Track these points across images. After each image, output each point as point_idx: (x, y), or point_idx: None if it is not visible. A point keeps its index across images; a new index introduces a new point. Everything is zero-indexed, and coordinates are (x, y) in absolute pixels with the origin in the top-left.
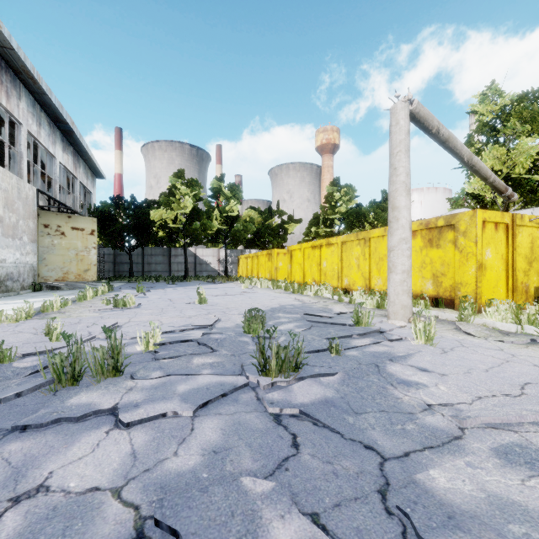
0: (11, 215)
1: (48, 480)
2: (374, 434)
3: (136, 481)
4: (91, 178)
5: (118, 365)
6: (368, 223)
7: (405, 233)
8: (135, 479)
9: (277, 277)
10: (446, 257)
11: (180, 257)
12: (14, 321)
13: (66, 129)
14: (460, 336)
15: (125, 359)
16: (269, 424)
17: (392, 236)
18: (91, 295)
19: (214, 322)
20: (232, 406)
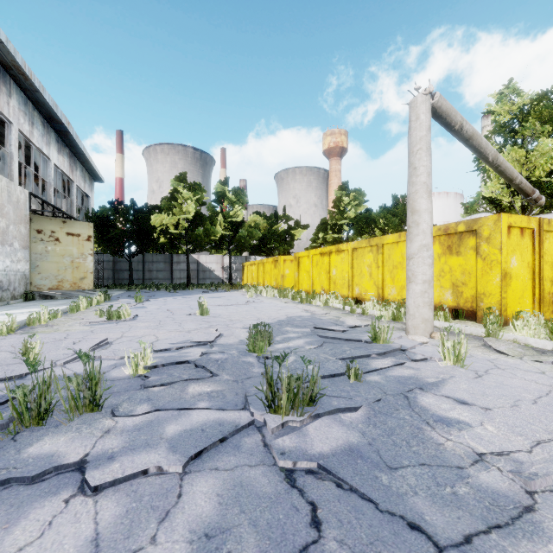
0: (0, 219)
1: None
2: (418, 502)
3: None
4: (89, 181)
5: (96, 398)
6: (378, 229)
7: (426, 239)
8: None
9: (284, 285)
10: (467, 265)
11: (183, 264)
12: None
13: (62, 129)
14: (491, 355)
15: (104, 390)
16: (279, 485)
17: (412, 242)
18: (84, 305)
19: (215, 337)
20: (232, 456)
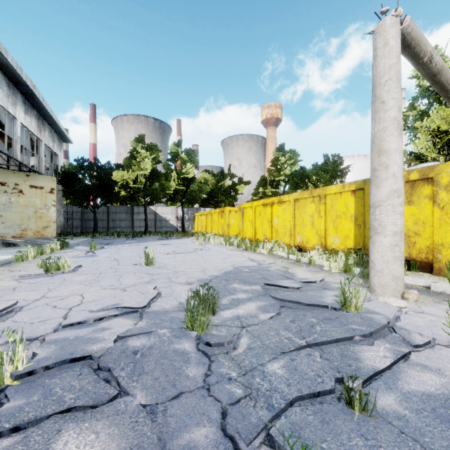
0: None
1: None
2: None
3: None
4: (58, 141)
5: None
6: (312, 184)
7: (397, 184)
8: None
9: (229, 233)
10: (421, 214)
11: (142, 214)
12: None
13: (28, 92)
14: None
15: None
16: None
17: (379, 187)
18: (32, 254)
19: (150, 300)
20: None
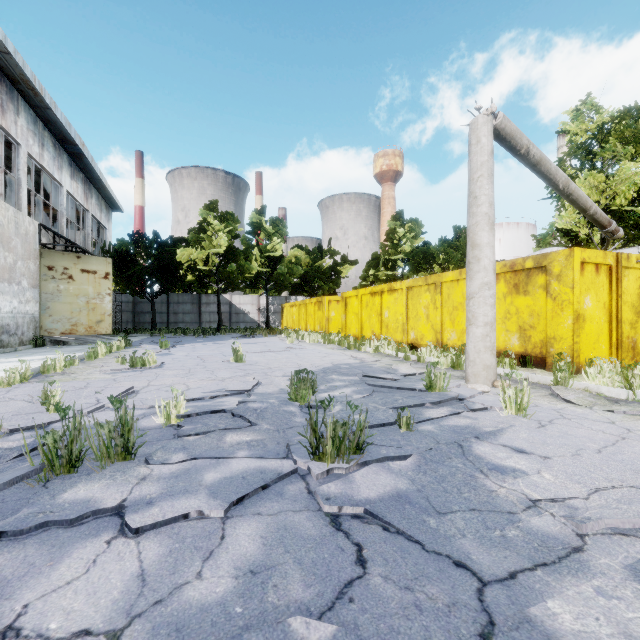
0: (7, 254)
1: (20, 618)
2: (465, 544)
3: (142, 619)
4: (105, 210)
5: (129, 446)
6: (438, 265)
7: (488, 277)
8: (141, 617)
9: (329, 329)
10: (536, 306)
11: (213, 305)
12: (6, 385)
13: (75, 151)
14: (558, 404)
15: (137, 437)
16: (324, 528)
17: (472, 280)
18: (103, 351)
19: (253, 386)
20: (275, 502)
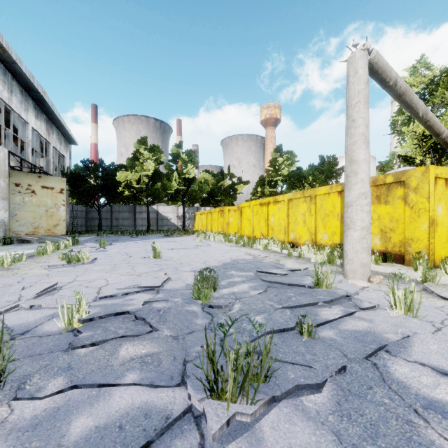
0: None
1: None
2: None
3: None
4: (64, 143)
5: None
6: (308, 184)
7: (364, 188)
8: None
9: (228, 231)
10: (395, 213)
11: (144, 213)
12: None
13: (39, 98)
14: (436, 301)
15: (6, 363)
16: None
17: (350, 191)
18: (51, 249)
19: (163, 282)
20: None
